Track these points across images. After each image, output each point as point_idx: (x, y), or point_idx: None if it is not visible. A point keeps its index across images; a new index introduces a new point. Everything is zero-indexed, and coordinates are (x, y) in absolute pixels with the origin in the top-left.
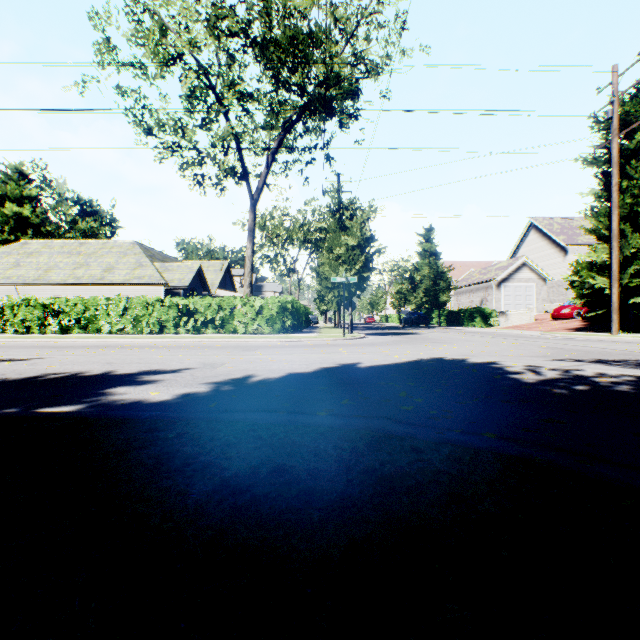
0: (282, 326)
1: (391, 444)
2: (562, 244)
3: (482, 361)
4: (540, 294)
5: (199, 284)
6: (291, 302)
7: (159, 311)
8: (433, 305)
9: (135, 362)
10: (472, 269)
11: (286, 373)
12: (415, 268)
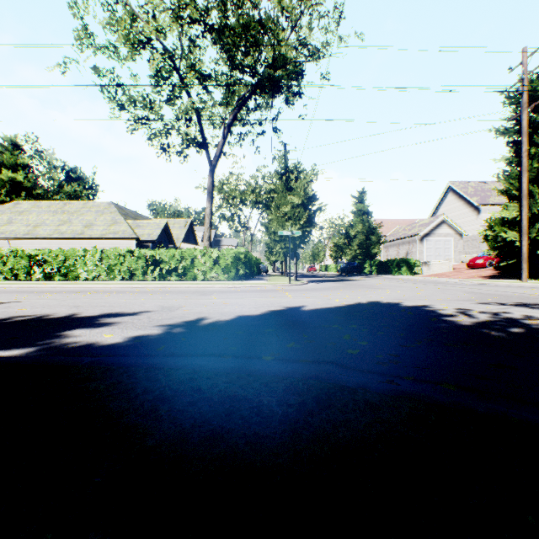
0: (236, 274)
1: (342, 398)
2: (476, 204)
3: (415, 304)
4: (457, 247)
5: (166, 238)
6: (244, 253)
7: (129, 261)
8: (366, 256)
9: (100, 305)
10: (398, 226)
11: (236, 316)
12: (350, 225)
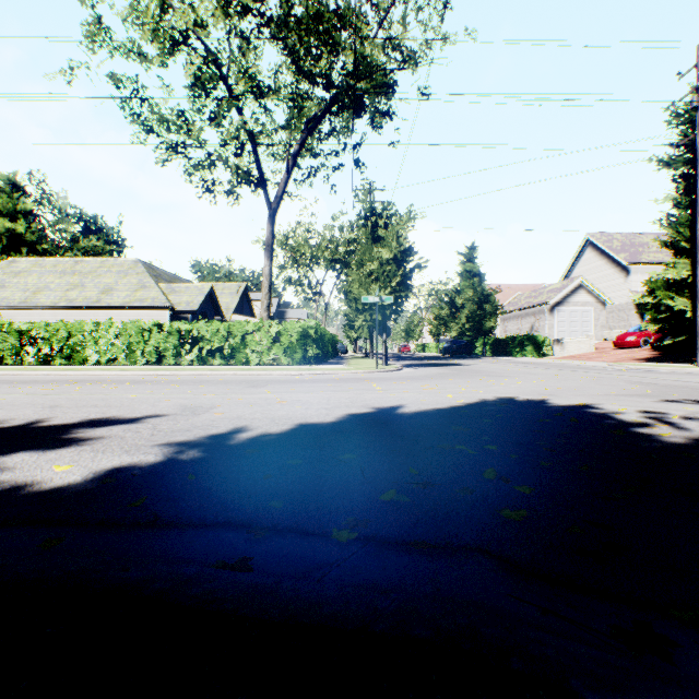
0: (303, 356)
1: None
2: (623, 263)
3: (571, 403)
4: (599, 320)
5: (211, 308)
6: (314, 327)
7: (157, 338)
8: (478, 332)
9: (91, 405)
10: (519, 292)
11: (295, 424)
12: (456, 290)
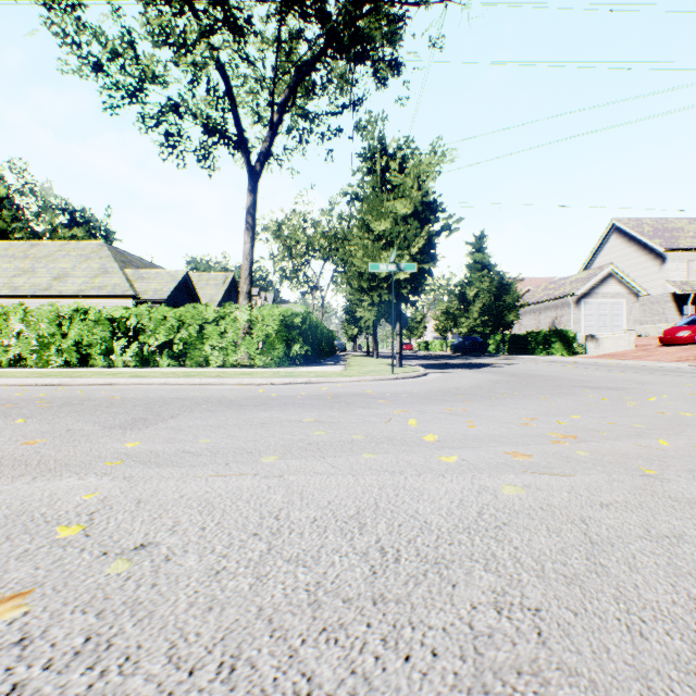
0: (285, 354)
1: None
2: (659, 249)
3: None
4: (631, 313)
5: (187, 298)
6: (301, 315)
7: (78, 328)
8: (496, 327)
9: None
10: (529, 287)
11: None
12: (467, 281)
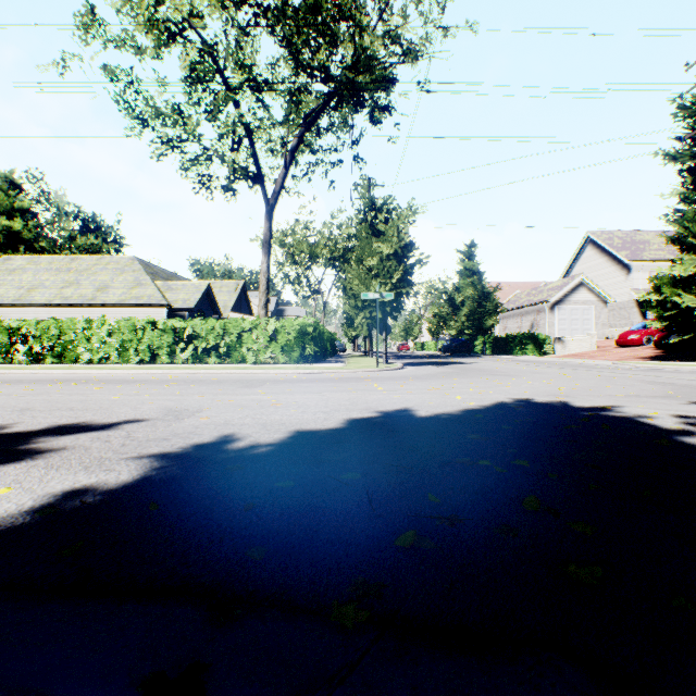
0: (301, 354)
1: None
2: (625, 261)
3: (593, 406)
4: (600, 318)
5: (208, 306)
6: (312, 325)
7: (150, 336)
8: (478, 330)
9: (66, 407)
10: (518, 291)
11: (289, 431)
12: (456, 288)
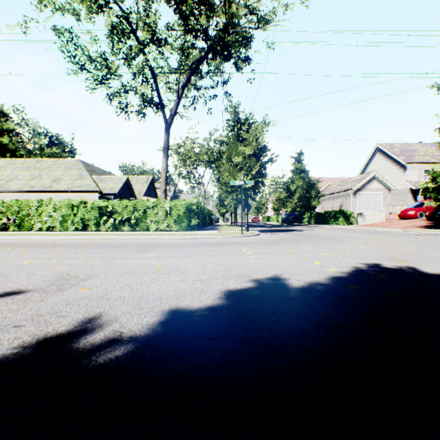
0: (188, 224)
1: None
2: (402, 162)
3: None
4: (386, 200)
5: (127, 192)
6: (196, 204)
7: (82, 211)
8: (306, 208)
9: None
10: (330, 183)
11: (162, 311)
12: (291, 181)
